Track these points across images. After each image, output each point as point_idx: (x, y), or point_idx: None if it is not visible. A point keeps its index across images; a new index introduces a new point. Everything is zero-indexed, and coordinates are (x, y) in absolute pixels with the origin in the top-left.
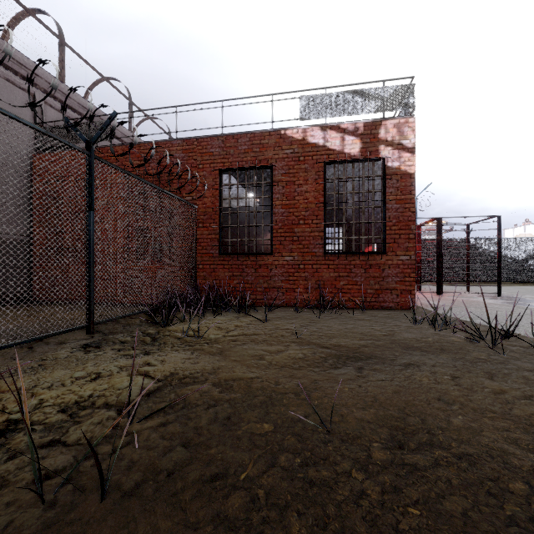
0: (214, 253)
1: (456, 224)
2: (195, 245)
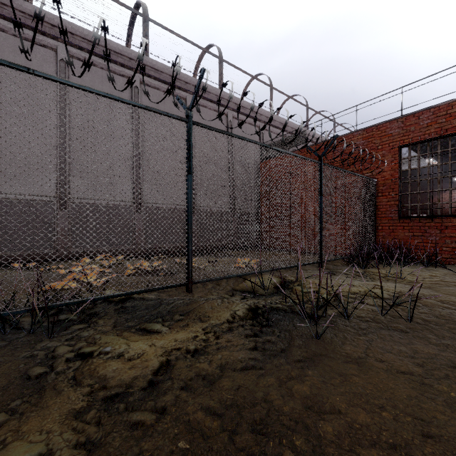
0: (393, 216)
1: None
2: (374, 211)
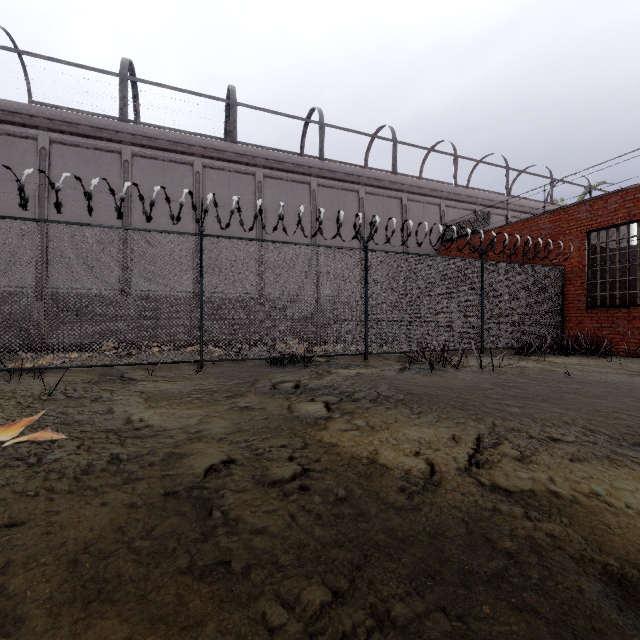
0: (581, 306)
1: None
2: (561, 301)
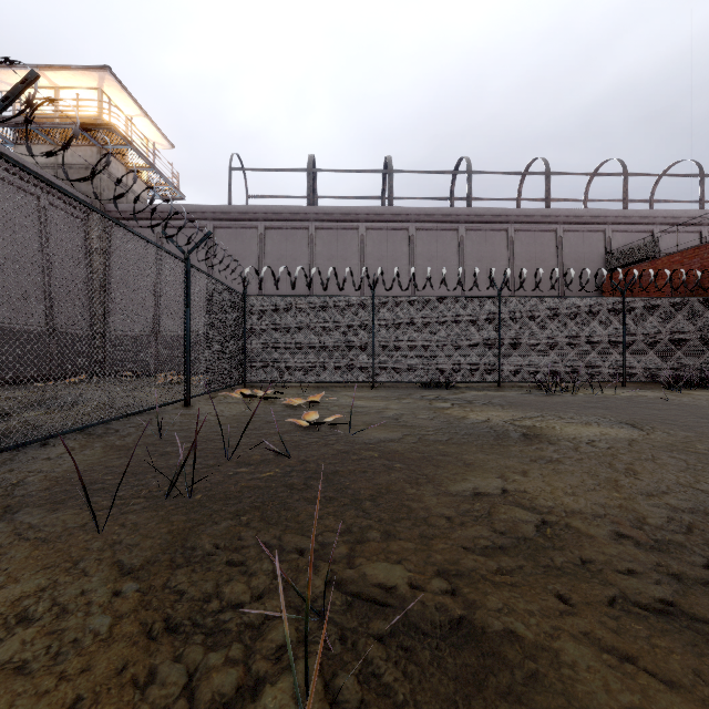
0: None
1: None
2: None
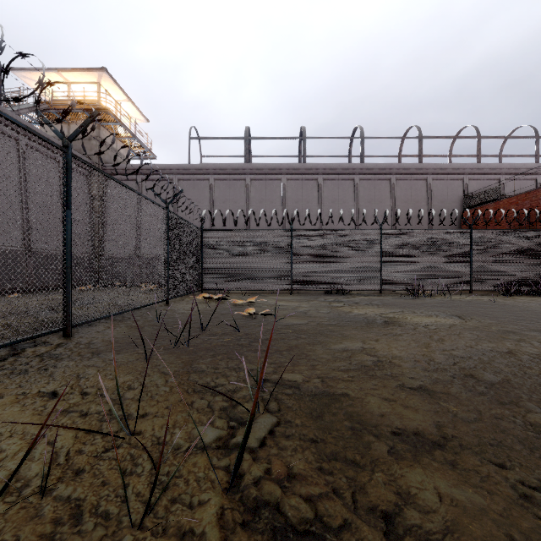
0: None
1: None
2: None
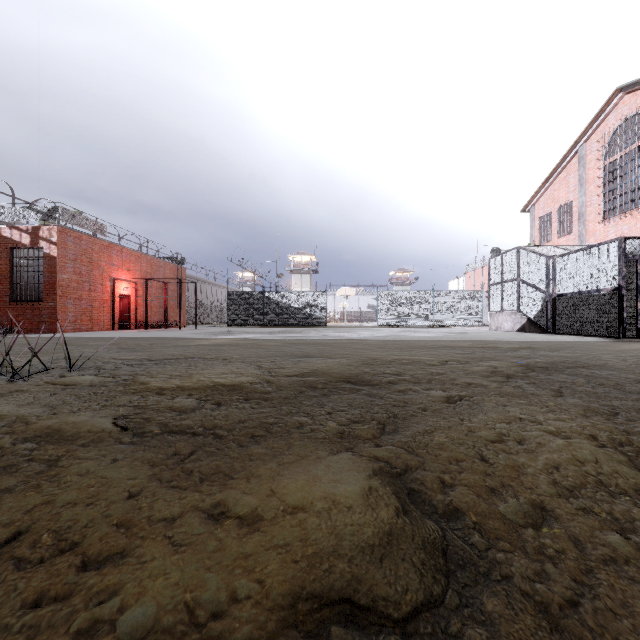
0: None
1: (190, 282)
2: None
